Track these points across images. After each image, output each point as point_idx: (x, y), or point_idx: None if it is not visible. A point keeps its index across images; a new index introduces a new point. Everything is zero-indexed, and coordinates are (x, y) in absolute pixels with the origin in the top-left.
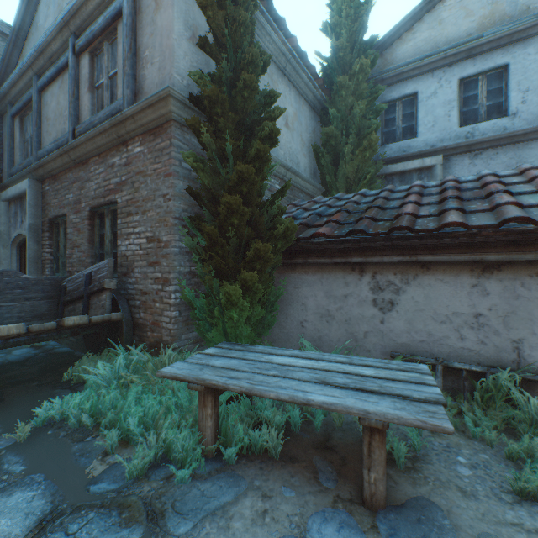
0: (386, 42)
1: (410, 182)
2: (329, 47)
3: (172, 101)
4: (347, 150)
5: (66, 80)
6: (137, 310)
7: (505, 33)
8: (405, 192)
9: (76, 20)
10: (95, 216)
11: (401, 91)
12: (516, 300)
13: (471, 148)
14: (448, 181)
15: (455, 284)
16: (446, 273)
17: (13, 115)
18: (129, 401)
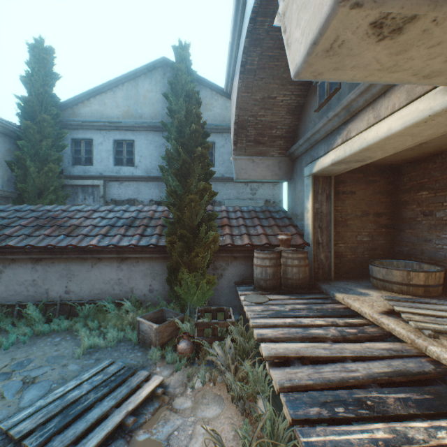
0: (74, 102)
1: (88, 192)
2: (20, 97)
3: None
4: (33, 170)
5: None
6: None
7: (131, 125)
8: (38, 213)
9: None
10: None
11: (84, 135)
12: (48, 273)
13: (118, 179)
14: (60, 210)
15: (26, 267)
16: (23, 262)
17: None
18: None
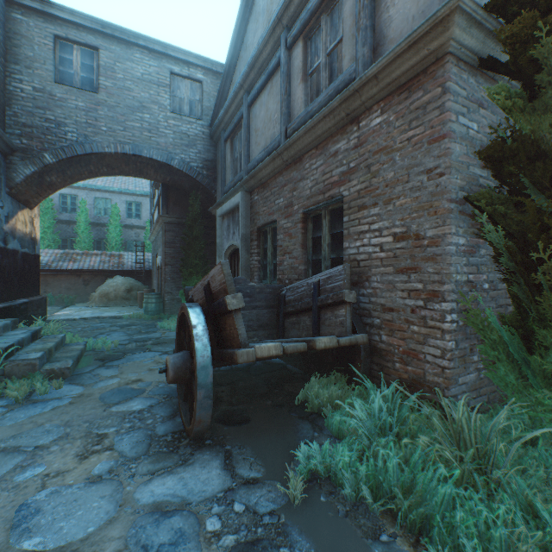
0: None
1: None
2: None
3: (456, 19)
4: None
5: (275, 82)
6: (374, 331)
7: None
8: None
9: (290, 9)
10: (307, 218)
11: None
12: None
13: None
14: None
15: None
16: None
17: (225, 139)
18: (439, 493)
